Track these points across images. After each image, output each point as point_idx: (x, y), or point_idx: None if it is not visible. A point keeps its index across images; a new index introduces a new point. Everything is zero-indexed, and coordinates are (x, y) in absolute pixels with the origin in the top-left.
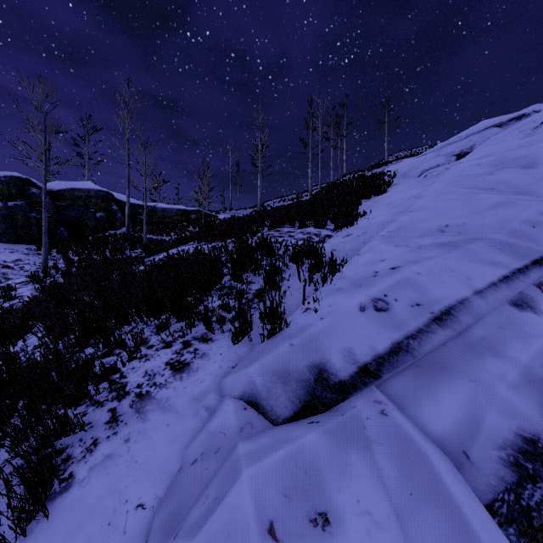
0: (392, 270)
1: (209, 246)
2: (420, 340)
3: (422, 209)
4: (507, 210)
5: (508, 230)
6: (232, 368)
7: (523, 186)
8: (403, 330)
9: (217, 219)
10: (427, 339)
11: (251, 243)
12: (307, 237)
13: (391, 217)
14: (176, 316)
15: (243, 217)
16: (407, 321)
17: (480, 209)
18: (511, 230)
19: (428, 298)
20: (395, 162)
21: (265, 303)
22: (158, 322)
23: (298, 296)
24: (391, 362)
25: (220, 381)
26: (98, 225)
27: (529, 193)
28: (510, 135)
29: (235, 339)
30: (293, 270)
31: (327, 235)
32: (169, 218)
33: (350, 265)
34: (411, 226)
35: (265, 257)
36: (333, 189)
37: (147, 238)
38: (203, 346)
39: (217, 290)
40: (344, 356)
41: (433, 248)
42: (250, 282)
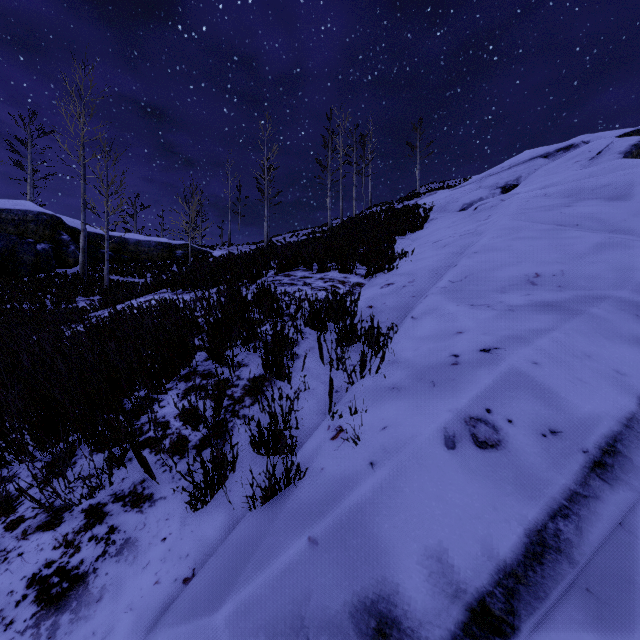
0: (485, 354)
1: (188, 296)
2: (577, 519)
3: (491, 249)
4: (621, 255)
5: (634, 284)
6: (183, 584)
7: (616, 222)
8: (541, 496)
9: (211, 256)
10: (589, 516)
11: (246, 296)
12: (330, 285)
13: (446, 260)
14: (89, 443)
15: (241, 255)
16: (543, 472)
17: (579, 252)
18: (638, 284)
19: (569, 416)
20: (429, 194)
21: (263, 409)
22: (55, 452)
23: (320, 391)
24: (532, 585)
25: (146, 635)
26: (40, 261)
27: (627, 232)
28: (564, 165)
29: (197, 502)
30: (310, 340)
31: (357, 283)
32: (145, 254)
33: (404, 338)
34: (483, 275)
35: (267, 320)
36: (357, 223)
37: (111, 281)
38: (129, 519)
39: (182, 379)
40: (431, 575)
41: (535, 311)
42: (240, 363)
